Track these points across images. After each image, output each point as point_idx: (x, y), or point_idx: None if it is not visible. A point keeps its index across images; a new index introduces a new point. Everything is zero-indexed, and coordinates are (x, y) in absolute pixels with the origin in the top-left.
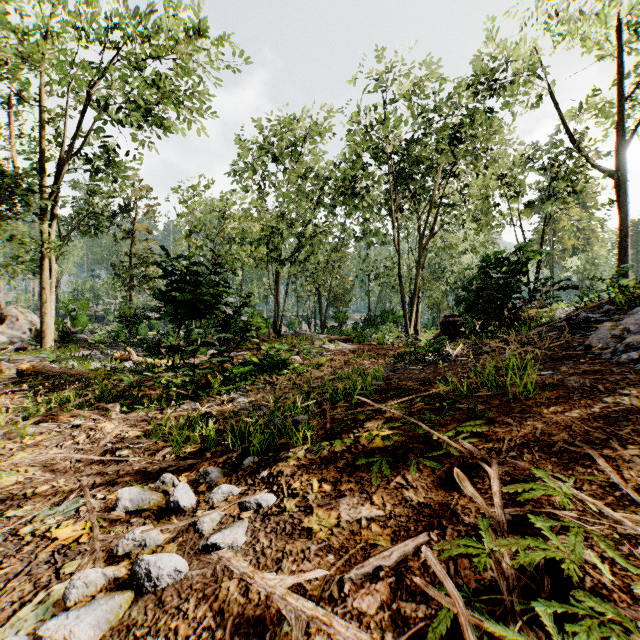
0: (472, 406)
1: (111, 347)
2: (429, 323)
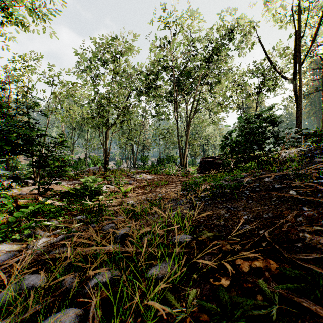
0: None
1: None
2: (190, 162)
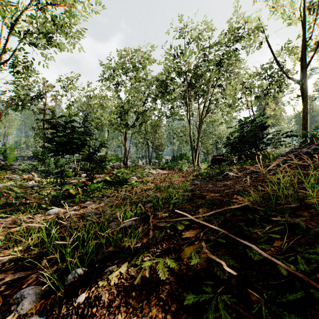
0: (292, 220)
1: (28, 173)
2: (203, 160)
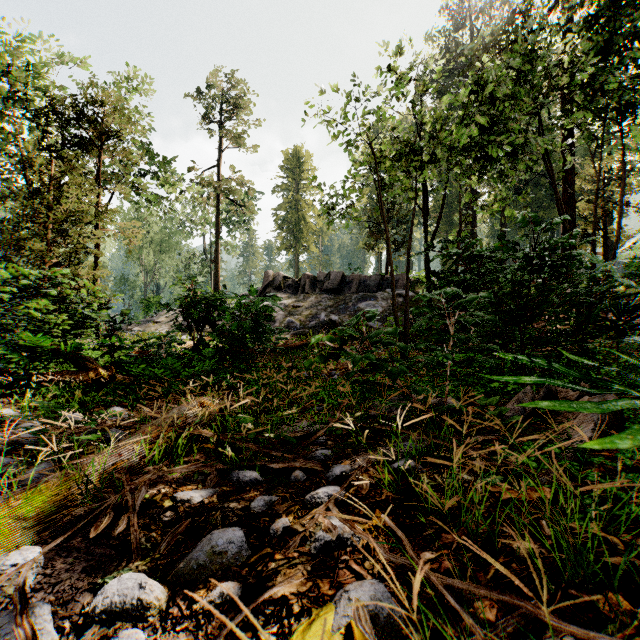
0: None
1: None
2: None
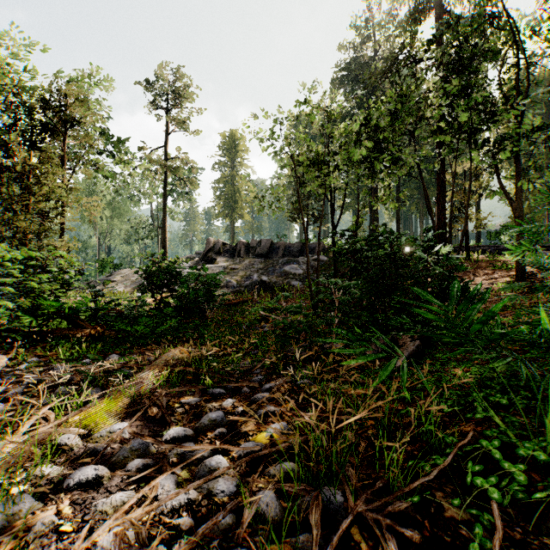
0: None
1: None
2: None
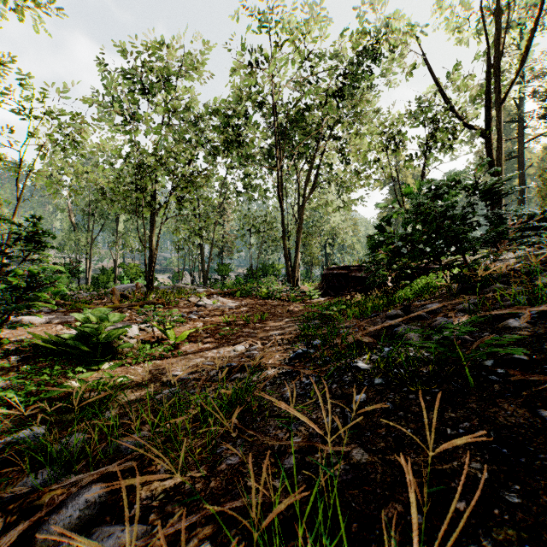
0: None
1: None
2: (303, 276)
